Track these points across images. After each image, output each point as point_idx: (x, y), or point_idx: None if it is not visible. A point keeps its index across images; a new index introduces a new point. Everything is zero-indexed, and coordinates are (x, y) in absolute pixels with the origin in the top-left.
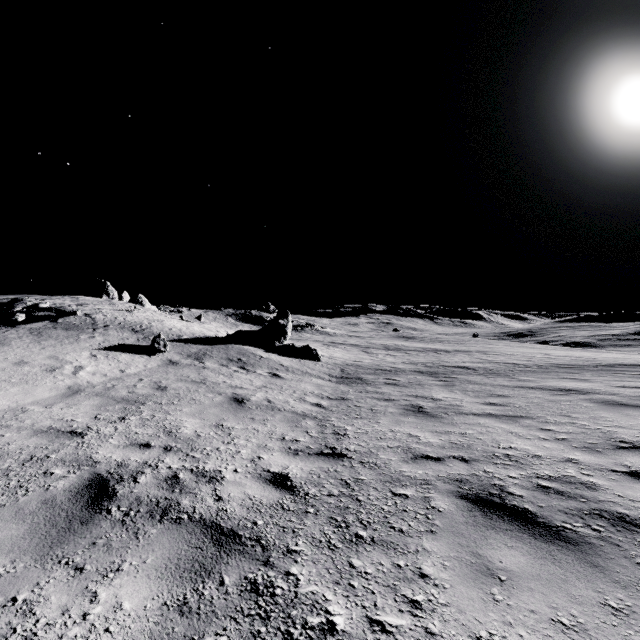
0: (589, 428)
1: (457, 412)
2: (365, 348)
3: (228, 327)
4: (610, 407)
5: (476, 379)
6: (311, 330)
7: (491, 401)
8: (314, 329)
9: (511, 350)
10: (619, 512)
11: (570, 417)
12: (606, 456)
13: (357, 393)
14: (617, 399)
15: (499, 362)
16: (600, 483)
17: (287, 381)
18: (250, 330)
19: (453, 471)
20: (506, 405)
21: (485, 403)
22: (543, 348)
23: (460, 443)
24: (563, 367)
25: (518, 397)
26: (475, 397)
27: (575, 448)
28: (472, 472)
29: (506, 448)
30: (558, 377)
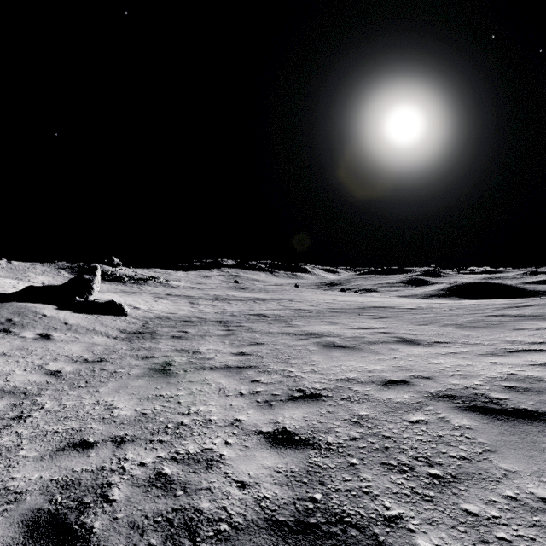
0: (289, 376)
1: (198, 367)
2: (195, 299)
3: (58, 281)
4: (326, 350)
5: (258, 326)
6: (155, 283)
7: (244, 350)
8: (158, 282)
9: (313, 297)
10: (198, 509)
11: (288, 364)
12: (271, 411)
13: (126, 351)
14: (337, 341)
15: (293, 308)
16: (228, 456)
17: (52, 343)
18: (44, 285)
19: (81, 466)
20: (251, 354)
21: (236, 353)
22: (337, 295)
23: (150, 413)
24: (333, 311)
25: (269, 344)
26: (235, 347)
27: (256, 403)
28: (103, 464)
29: (190, 413)
30: (321, 321)
